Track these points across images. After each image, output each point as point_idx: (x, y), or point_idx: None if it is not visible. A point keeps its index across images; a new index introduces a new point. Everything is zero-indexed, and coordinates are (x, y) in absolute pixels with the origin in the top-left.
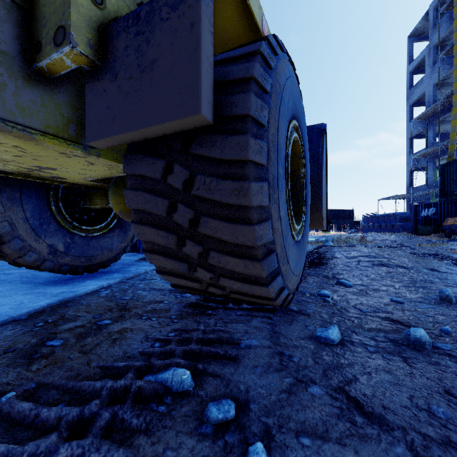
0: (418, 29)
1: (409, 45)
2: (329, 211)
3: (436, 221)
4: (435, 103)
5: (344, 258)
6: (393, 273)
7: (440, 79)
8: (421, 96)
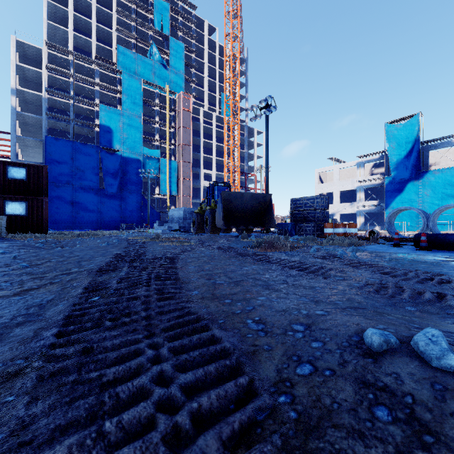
0: None
1: None
2: None
3: None
4: None
5: None
6: None
7: None
8: None
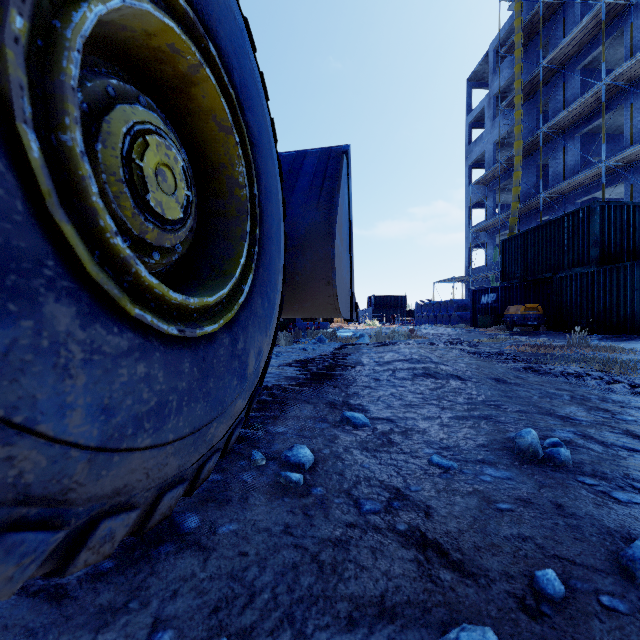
0: (477, 72)
1: (468, 90)
2: (377, 296)
3: (497, 310)
4: (496, 165)
5: (373, 365)
6: (442, 390)
7: (501, 137)
8: (481, 156)
